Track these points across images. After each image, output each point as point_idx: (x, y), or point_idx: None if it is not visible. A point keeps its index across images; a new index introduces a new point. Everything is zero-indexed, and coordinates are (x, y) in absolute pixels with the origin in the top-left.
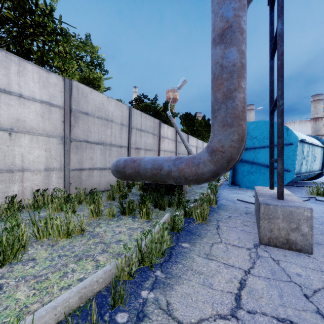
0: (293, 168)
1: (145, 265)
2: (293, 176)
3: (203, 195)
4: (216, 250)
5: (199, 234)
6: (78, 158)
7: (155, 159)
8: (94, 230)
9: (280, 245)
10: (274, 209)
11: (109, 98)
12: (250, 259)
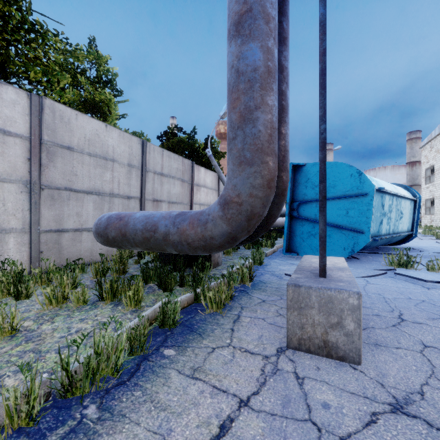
0: (368, 228)
1: (77, 393)
2: (368, 240)
3: (232, 268)
4: (213, 360)
5: (202, 332)
6: (55, 214)
7: (149, 215)
8: (39, 327)
9: (315, 350)
10: (306, 294)
11: (108, 127)
12: (260, 377)
